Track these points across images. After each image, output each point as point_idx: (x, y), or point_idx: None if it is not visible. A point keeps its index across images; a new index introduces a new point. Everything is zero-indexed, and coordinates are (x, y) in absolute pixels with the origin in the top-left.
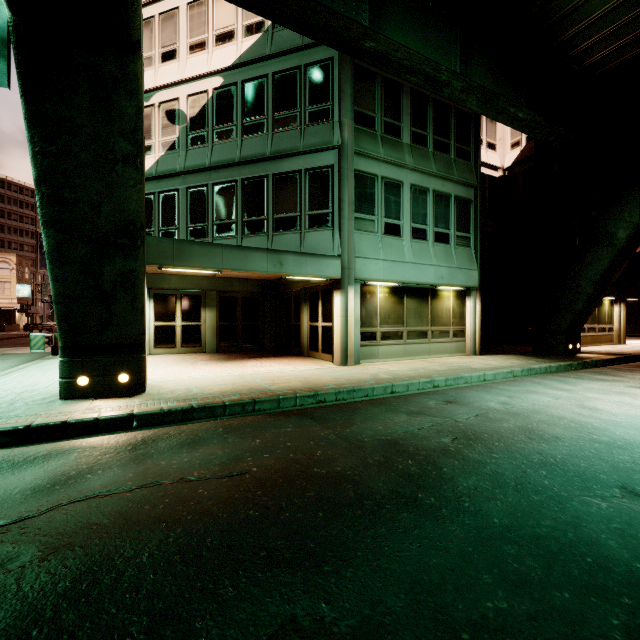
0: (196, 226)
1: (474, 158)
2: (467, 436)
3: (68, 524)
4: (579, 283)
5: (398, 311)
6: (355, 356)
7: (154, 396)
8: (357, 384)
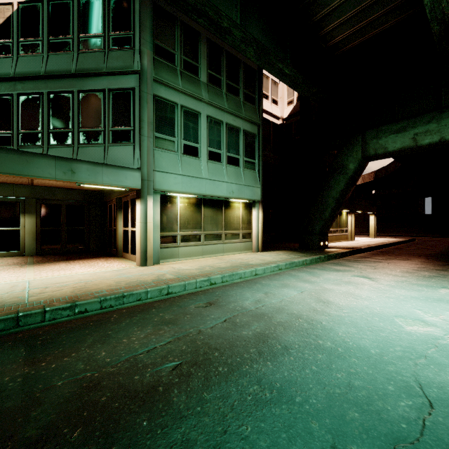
0: (0, 134)
1: (258, 103)
2: (195, 358)
3: None
4: (327, 199)
5: (196, 218)
6: (155, 257)
7: None
8: (132, 288)
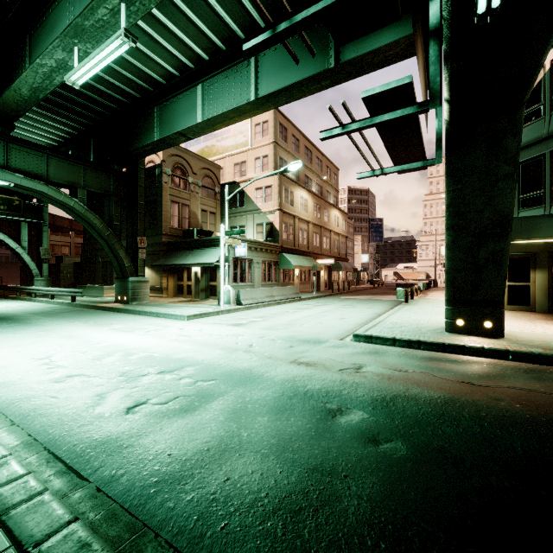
0: (529, 196)
1: None
2: None
3: (517, 396)
4: None
5: None
6: None
7: (515, 341)
8: None
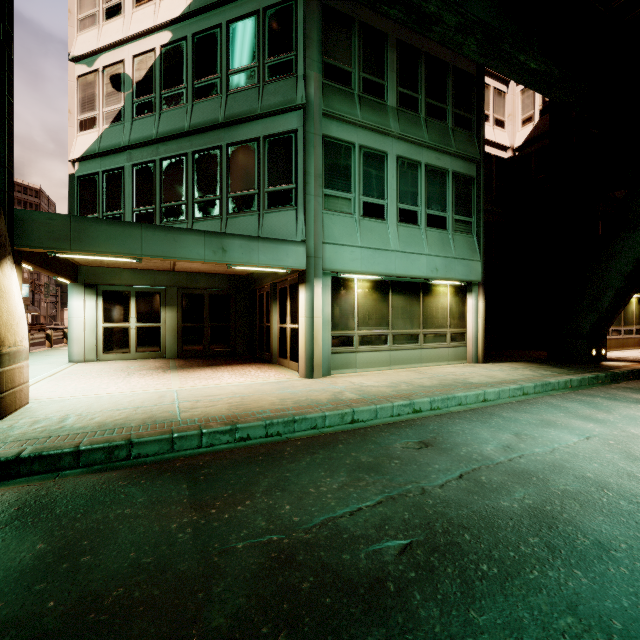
0: (142, 210)
1: (476, 127)
2: (431, 538)
3: None
4: (605, 276)
5: (381, 310)
6: (325, 366)
7: None
8: (304, 410)
